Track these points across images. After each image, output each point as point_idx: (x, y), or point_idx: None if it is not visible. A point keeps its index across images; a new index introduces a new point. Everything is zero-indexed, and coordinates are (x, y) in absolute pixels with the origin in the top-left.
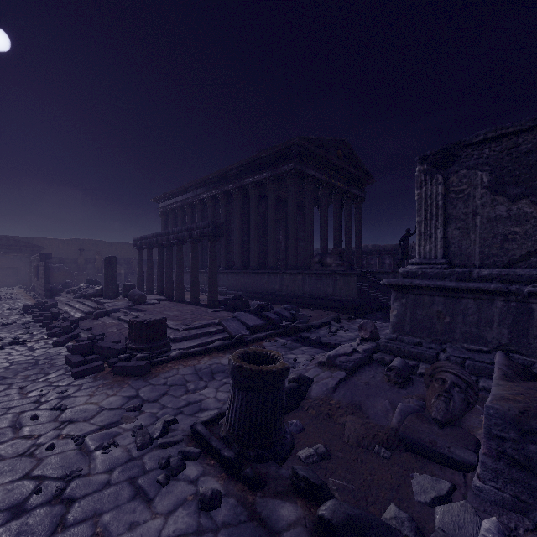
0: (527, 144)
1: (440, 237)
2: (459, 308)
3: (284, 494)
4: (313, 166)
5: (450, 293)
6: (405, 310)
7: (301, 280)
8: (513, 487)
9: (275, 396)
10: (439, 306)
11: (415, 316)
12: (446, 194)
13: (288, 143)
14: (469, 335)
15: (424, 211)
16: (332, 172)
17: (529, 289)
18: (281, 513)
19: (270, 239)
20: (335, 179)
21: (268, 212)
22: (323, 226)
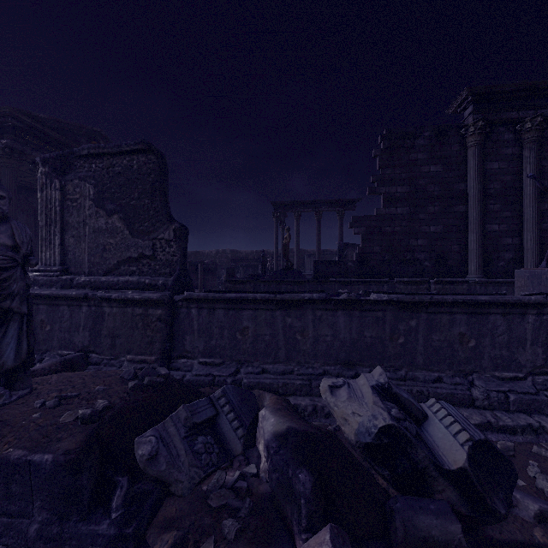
0: (119, 167)
1: (58, 244)
2: (58, 315)
3: None
4: (47, 151)
5: (50, 301)
6: None
7: None
8: None
9: None
10: (43, 315)
11: None
12: (65, 201)
13: None
14: (64, 341)
15: (45, 215)
16: None
17: (99, 294)
18: None
19: None
20: None
21: None
22: None
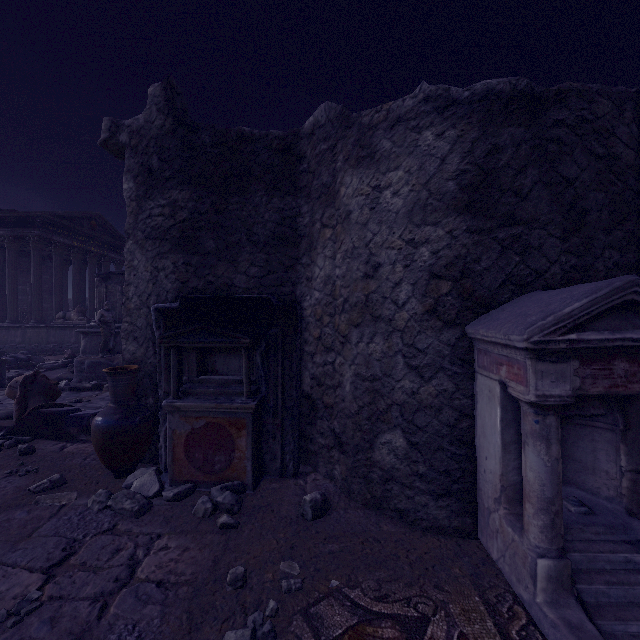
0: None
1: None
2: None
3: (3, 390)
4: (61, 234)
5: None
6: (88, 343)
7: (46, 333)
8: (80, 377)
9: (1, 369)
10: (100, 340)
11: (92, 345)
12: (108, 292)
13: (31, 214)
14: None
15: (99, 298)
16: (85, 239)
17: None
18: (2, 391)
19: (10, 295)
20: (89, 245)
21: (7, 269)
22: (75, 285)
